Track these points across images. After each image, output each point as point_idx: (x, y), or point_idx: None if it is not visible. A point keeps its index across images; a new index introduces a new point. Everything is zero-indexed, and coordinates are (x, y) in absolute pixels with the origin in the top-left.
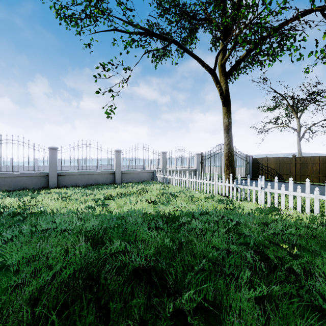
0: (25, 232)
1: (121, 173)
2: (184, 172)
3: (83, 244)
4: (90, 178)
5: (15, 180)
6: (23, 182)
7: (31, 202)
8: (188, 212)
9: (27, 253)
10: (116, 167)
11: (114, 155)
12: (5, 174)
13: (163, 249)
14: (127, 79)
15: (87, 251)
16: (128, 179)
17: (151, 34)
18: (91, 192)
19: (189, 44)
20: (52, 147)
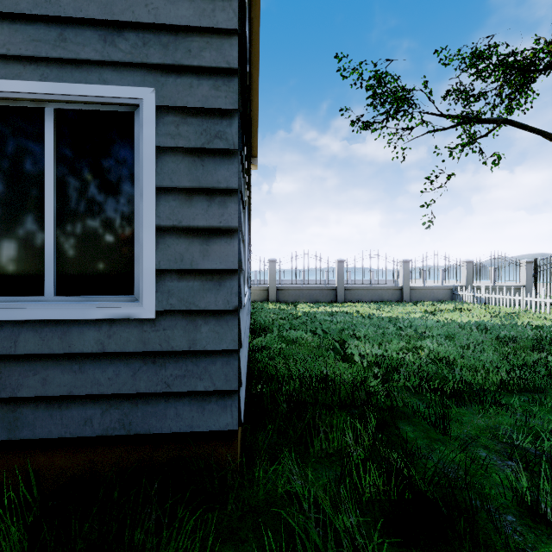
0: (405, 325)
1: (409, 289)
2: (502, 290)
3: (476, 331)
4: (374, 293)
5: (310, 292)
6: (316, 295)
7: (361, 311)
8: (550, 326)
9: (439, 331)
10: (404, 281)
11: (401, 267)
12: (303, 287)
13: (550, 337)
14: (445, 183)
15: (479, 336)
16: (418, 297)
17: (470, 121)
18: (392, 308)
19: (520, 105)
20: (340, 260)
